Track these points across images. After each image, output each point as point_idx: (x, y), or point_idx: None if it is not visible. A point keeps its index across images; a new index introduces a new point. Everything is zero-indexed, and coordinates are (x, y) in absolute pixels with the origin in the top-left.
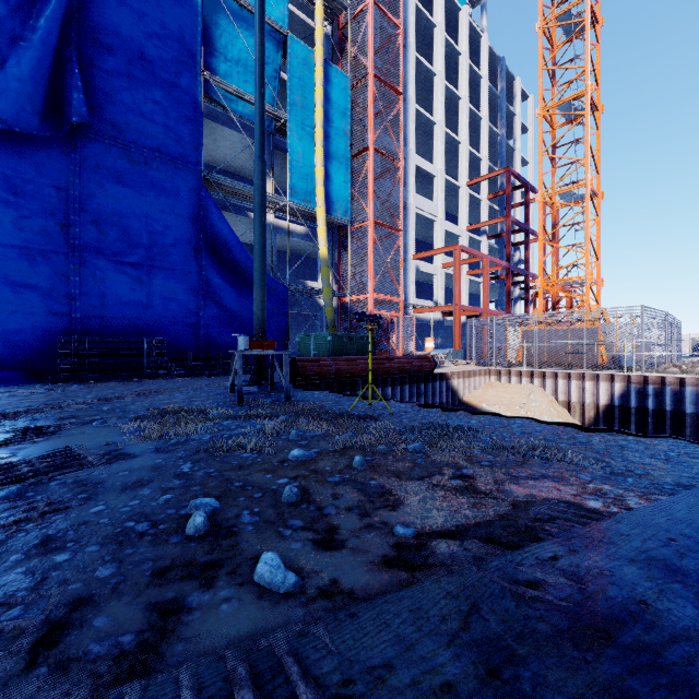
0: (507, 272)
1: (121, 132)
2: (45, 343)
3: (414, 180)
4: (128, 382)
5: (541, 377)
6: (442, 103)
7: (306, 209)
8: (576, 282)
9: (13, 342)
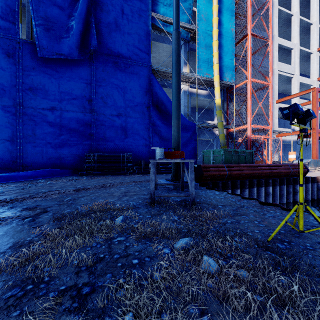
0: None
1: (113, 52)
2: (82, 156)
3: (277, 53)
4: (109, 177)
5: None
6: (298, 0)
7: (207, 79)
8: None
9: (69, 156)
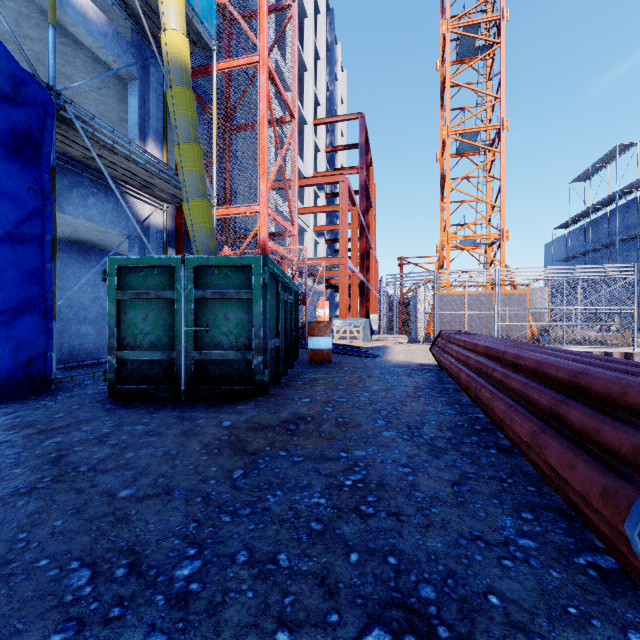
0: (361, 232)
1: None
2: None
3: None
4: None
5: None
6: None
7: None
8: (472, 242)
9: None
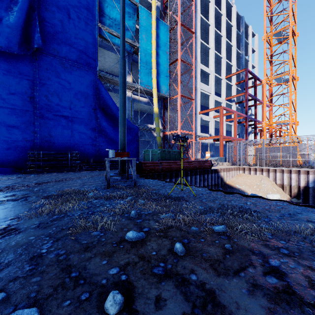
0: (245, 119)
1: (59, 53)
2: (22, 154)
3: (199, 76)
4: (59, 173)
5: (267, 171)
6: (213, 38)
7: (147, 89)
8: (283, 123)
9: (7, 154)
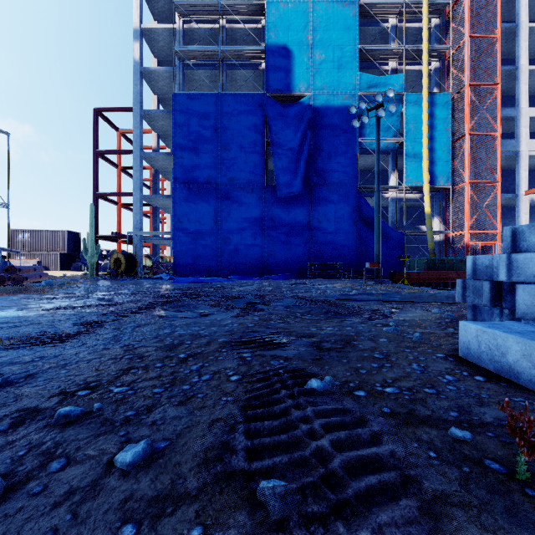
0: None
1: (326, 181)
2: (303, 265)
3: (527, 130)
4: (330, 279)
5: None
6: None
7: (417, 186)
8: None
9: (295, 265)
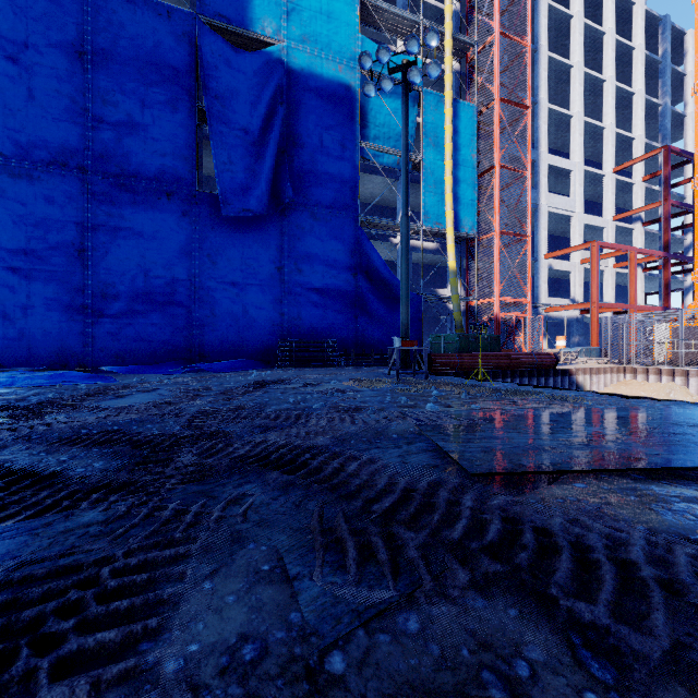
0: (664, 262)
1: (309, 201)
2: (270, 343)
3: (546, 180)
4: (320, 368)
5: (684, 375)
6: (581, 93)
7: (437, 229)
8: None
9: (255, 343)
